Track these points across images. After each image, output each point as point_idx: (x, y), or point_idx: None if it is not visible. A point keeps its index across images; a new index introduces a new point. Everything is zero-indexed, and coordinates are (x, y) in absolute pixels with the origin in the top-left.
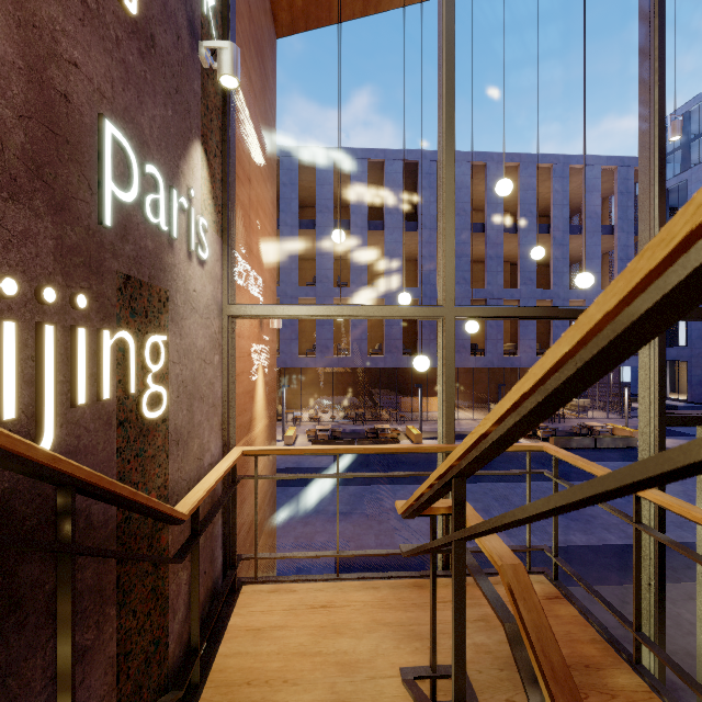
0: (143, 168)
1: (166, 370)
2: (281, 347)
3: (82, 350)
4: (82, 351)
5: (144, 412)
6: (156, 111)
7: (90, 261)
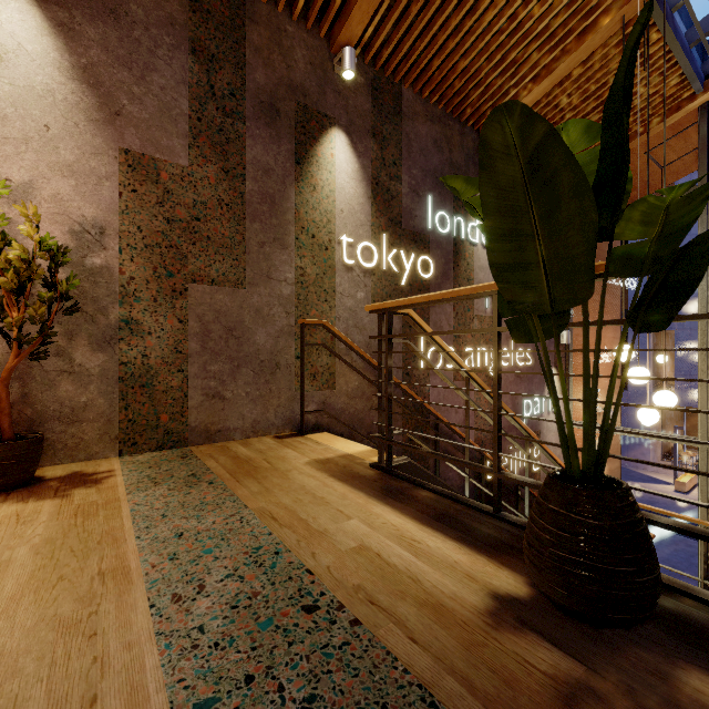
0: (533, 401)
1: (539, 455)
2: (675, 383)
3: (520, 456)
4: (520, 456)
5: (533, 469)
6: (536, 379)
7: (521, 435)
